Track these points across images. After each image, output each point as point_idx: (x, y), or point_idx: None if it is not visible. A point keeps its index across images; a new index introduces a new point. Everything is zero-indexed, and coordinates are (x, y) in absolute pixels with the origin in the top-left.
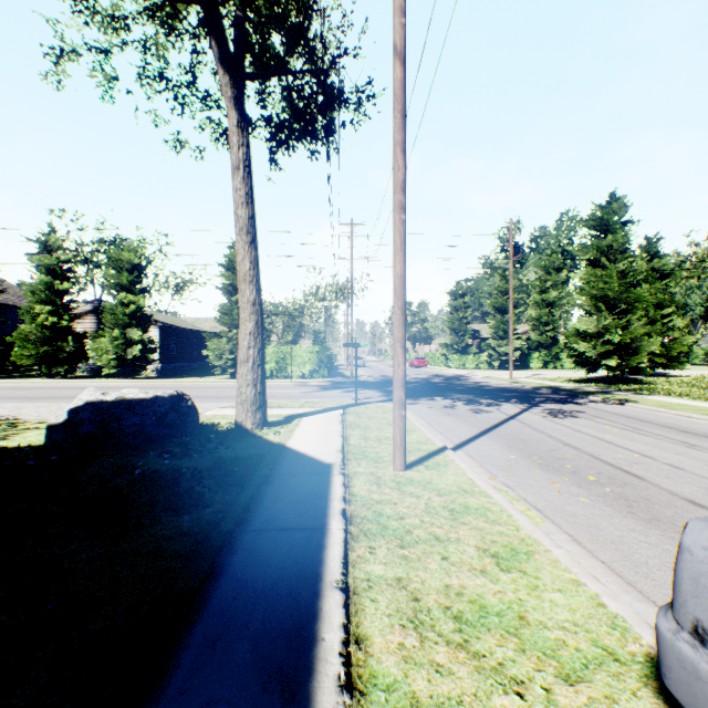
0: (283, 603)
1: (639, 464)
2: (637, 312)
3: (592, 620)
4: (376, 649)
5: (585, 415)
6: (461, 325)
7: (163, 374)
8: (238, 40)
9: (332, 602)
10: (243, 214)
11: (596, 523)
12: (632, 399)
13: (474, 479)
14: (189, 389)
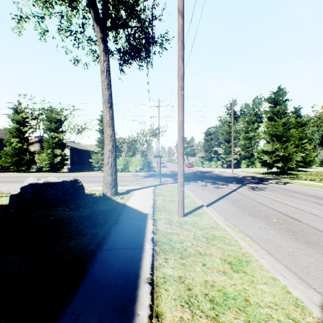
0: (118, 292)
1: (297, 213)
2: (291, 141)
3: (284, 301)
4: (167, 321)
5: (268, 189)
6: (209, 148)
7: (71, 170)
8: (104, 11)
9: (144, 291)
10: (106, 93)
11: (279, 244)
12: (289, 182)
13: (217, 221)
14: (83, 177)
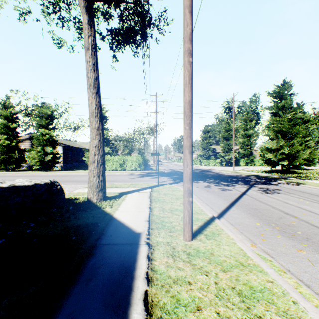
0: None
1: None
2: (297, 138)
3: None
4: None
5: (283, 192)
6: (207, 146)
7: (64, 169)
8: None
9: None
10: (91, 76)
11: None
12: (301, 182)
13: (244, 250)
14: (73, 177)
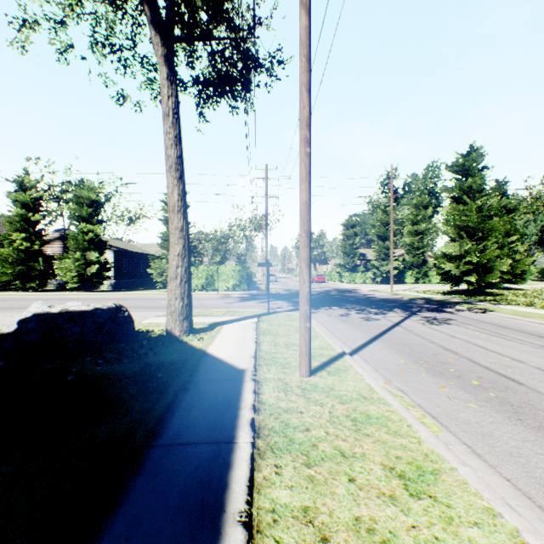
0: None
1: (513, 368)
2: (491, 239)
3: None
4: None
5: (456, 322)
6: (352, 250)
7: (116, 288)
8: (169, 9)
9: None
10: (172, 153)
11: (490, 432)
12: (491, 309)
13: (371, 385)
14: (135, 301)
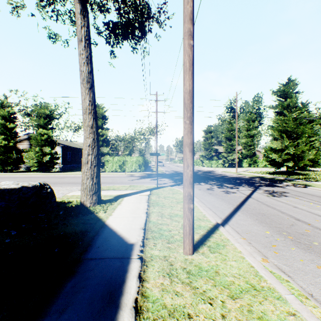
0: None
1: None
2: (302, 138)
3: None
4: None
5: (290, 194)
6: (210, 146)
7: (63, 170)
8: None
9: None
10: (85, 69)
11: None
12: (309, 184)
13: (255, 267)
14: (71, 178)
